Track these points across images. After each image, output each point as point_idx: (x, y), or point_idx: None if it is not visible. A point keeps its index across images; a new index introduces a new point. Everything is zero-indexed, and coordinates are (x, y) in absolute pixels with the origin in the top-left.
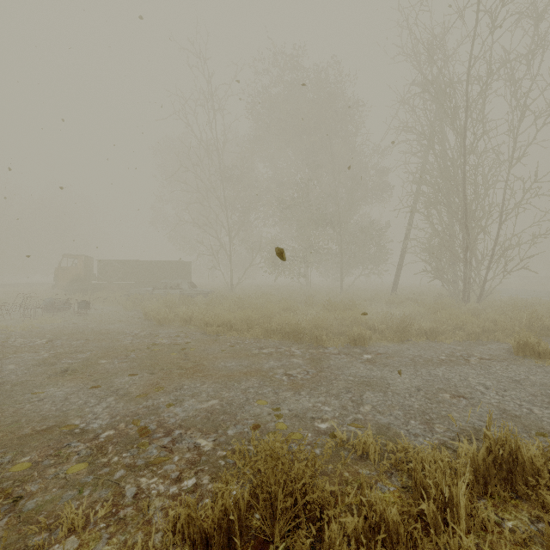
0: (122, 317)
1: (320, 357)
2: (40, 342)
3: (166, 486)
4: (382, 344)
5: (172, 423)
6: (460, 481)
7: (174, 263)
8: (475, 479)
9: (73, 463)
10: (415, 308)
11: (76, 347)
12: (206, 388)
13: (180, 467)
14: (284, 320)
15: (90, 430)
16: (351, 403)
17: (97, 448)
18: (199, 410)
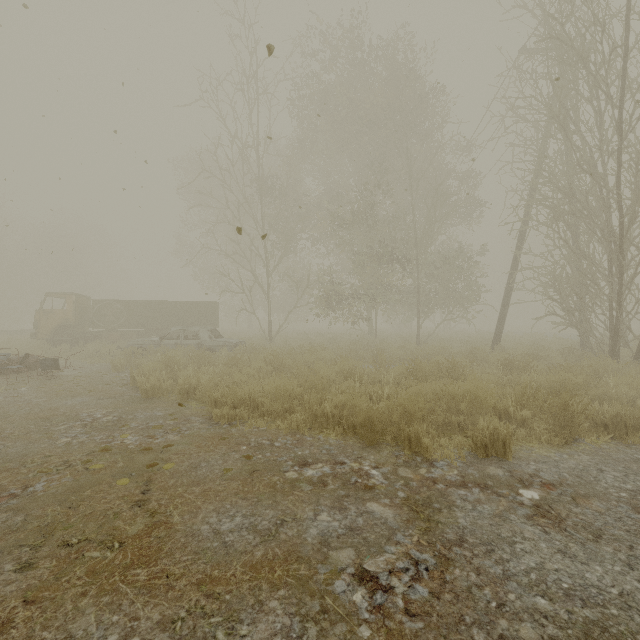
0: (100, 383)
1: (428, 498)
2: None
3: None
4: (536, 451)
5: None
6: None
7: (195, 304)
8: None
9: None
10: (566, 375)
11: None
12: None
13: None
14: (347, 400)
15: None
16: None
17: None
18: None
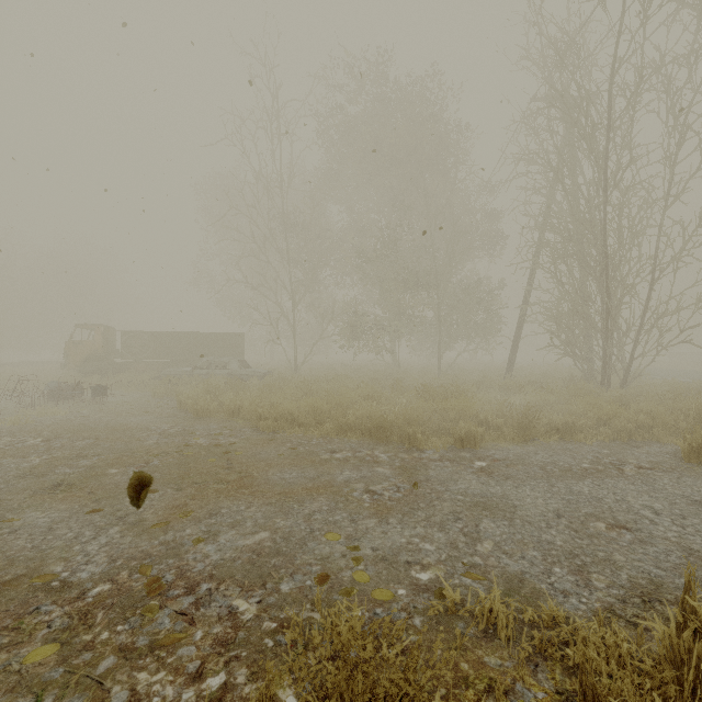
0: (149, 407)
1: (414, 465)
2: (33, 442)
3: (177, 689)
4: (499, 445)
5: (198, 571)
6: (658, 693)
7: (220, 335)
8: (677, 682)
9: (37, 643)
10: (541, 395)
11: (79, 450)
12: (253, 513)
13: (202, 652)
14: (365, 413)
15: (75, 582)
16: (462, 538)
17: (80, 615)
18: (241, 549)
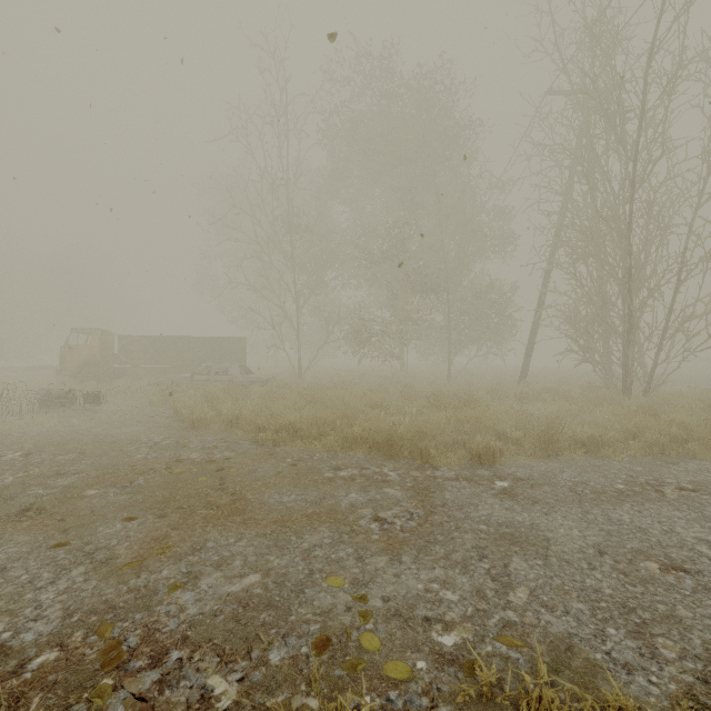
0: (144, 416)
1: (428, 486)
2: (11, 457)
3: None
4: (520, 461)
5: (170, 631)
6: None
7: (222, 340)
8: None
9: None
10: (563, 405)
11: (59, 466)
12: (244, 548)
13: None
14: (372, 424)
15: (15, 648)
16: (490, 583)
17: (10, 700)
18: (225, 598)
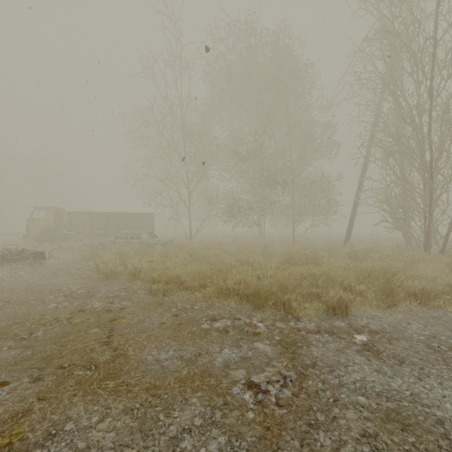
0: (74, 268)
1: (294, 340)
2: None
3: None
4: (368, 312)
5: None
6: None
7: (138, 214)
8: None
9: None
10: (391, 262)
11: None
12: (103, 435)
13: None
14: (242, 279)
15: None
16: None
17: None
18: None
